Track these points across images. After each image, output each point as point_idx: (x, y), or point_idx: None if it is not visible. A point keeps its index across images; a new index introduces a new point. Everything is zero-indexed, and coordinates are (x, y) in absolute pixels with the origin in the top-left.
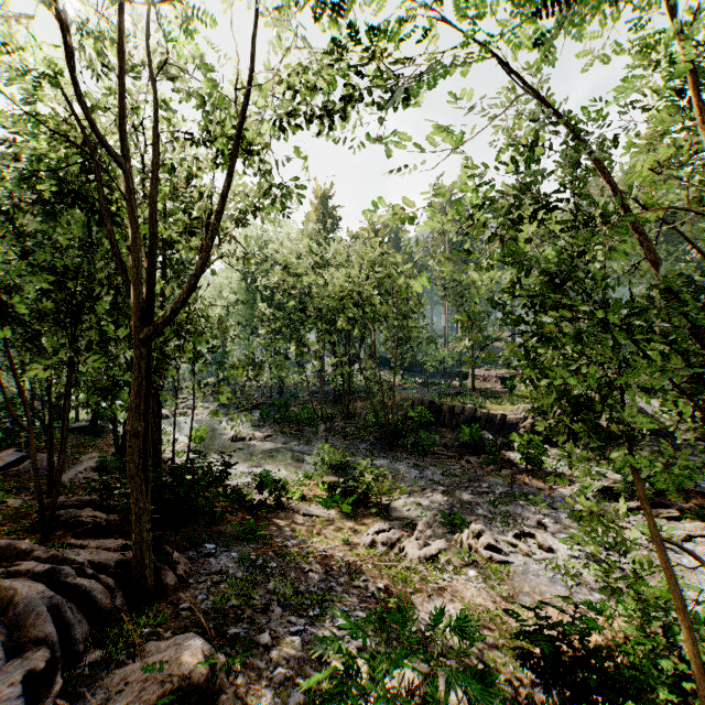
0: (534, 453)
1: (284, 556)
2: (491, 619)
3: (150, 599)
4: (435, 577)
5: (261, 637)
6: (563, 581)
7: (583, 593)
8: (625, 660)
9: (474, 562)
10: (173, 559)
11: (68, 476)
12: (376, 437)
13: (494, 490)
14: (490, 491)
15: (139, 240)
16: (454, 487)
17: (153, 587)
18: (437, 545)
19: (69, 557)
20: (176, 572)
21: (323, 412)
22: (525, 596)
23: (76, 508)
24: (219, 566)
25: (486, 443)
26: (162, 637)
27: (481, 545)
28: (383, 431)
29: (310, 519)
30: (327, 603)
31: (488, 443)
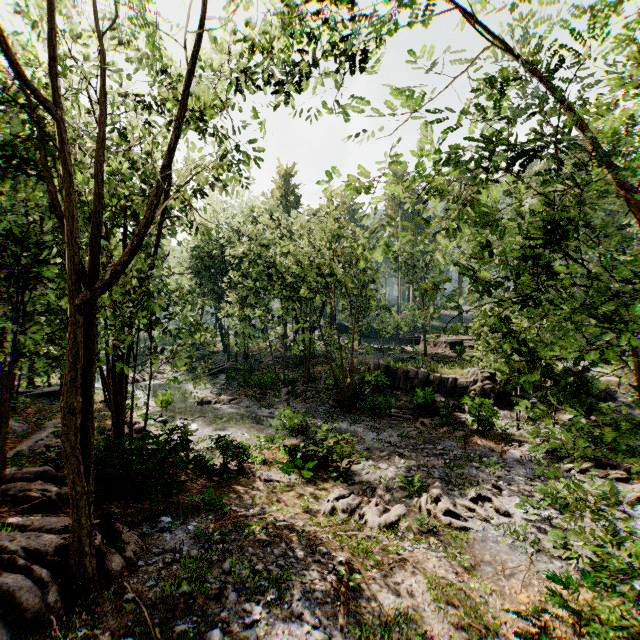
0: (485, 415)
1: (243, 528)
2: (455, 594)
3: (90, 590)
4: (396, 548)
5: (212, 633)
6: (523, 548)
7: (543, 561)
8: (594, 638)
9: (433, 528)
10: (123, 538)
11: (29, 443)
12: (335, 400)
13: (448, 452)
14: (445, 453)
15: (75, 195)
16: (410, 449)
17: (95, 576)
18: (397, 511)
19: (3, 544)
20: (125, 554)
21: (285, 376)
22: (487, 566)
23: (27, 480)
24: (174, 543)
25: (439, 405)
26: (98, 639)
27: (440, 511)
28: (342, 394)
29: (270, 485)
30: (286, 583)
31: (441, 405)
